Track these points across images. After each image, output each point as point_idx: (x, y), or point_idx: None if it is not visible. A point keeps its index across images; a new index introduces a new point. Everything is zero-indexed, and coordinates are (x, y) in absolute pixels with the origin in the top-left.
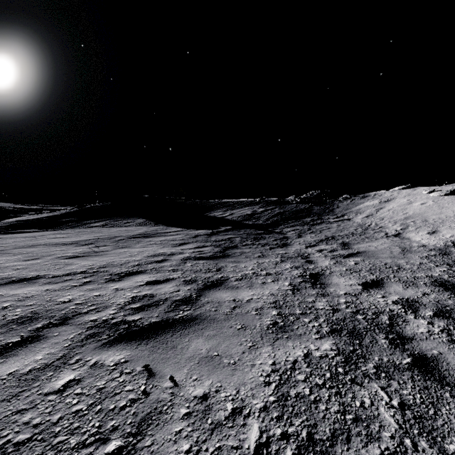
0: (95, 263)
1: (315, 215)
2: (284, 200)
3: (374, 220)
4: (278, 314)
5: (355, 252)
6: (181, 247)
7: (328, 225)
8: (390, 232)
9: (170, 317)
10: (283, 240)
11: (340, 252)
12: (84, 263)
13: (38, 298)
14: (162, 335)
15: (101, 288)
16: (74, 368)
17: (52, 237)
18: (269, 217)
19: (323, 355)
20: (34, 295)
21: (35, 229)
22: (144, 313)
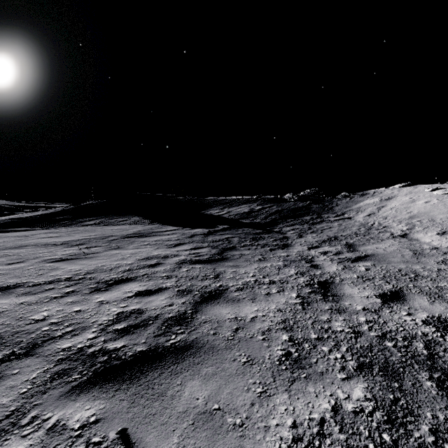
0: (83, 267)
1: (314, 213)
2: (281, 198)
3: (376, 218)
4: (290, 340)
5: (363, 255)
6: (176, 248)
7: (329, 224)
8: (396, 232)
9: (159, 344)
10: (283, 240)
11: (346, 255)
12: (70, 267)
13: (9, 314)
14: (148, 373)
15: (83, 301)
16: (24, 434)
17: (43, 236)
18: (267, 216)
19: (358, 408)
20: (5, 310)
21: (28, 227)
22: (129, 337)
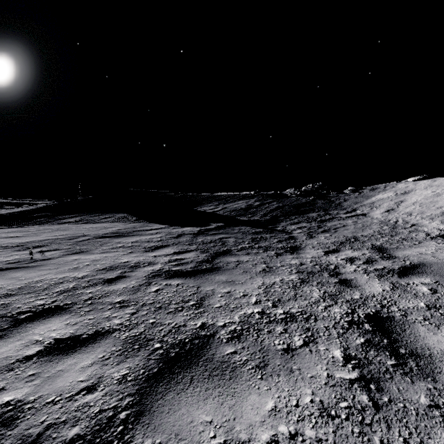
0: (7, 284)
1: (320, 209)
2: (281, 193)
3: (399, 215)
4: None
5: (408, 264)
6: (156, 251)
7: (342, 222)
8: (432, 231)
9: None
10: (290, 242)
11: (384, 264)
12: None
13: None
14: None
15: None
16: None
17: (3, 236)
18: (267, 212)
19: None
20: None
21: None
22: None
